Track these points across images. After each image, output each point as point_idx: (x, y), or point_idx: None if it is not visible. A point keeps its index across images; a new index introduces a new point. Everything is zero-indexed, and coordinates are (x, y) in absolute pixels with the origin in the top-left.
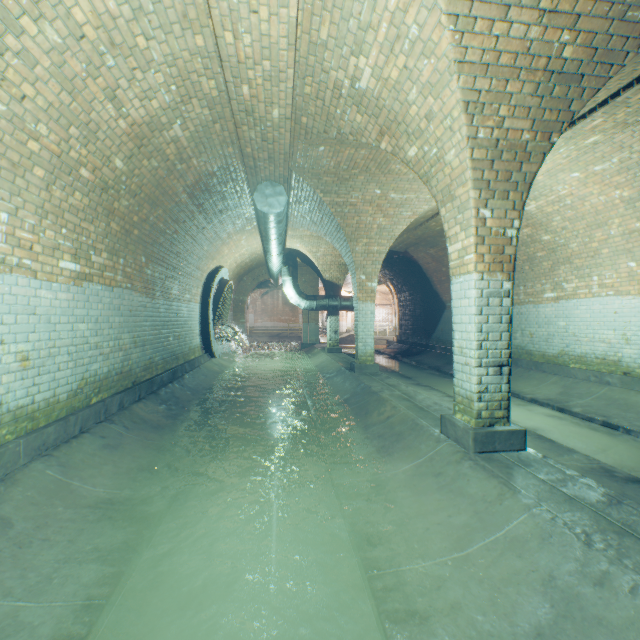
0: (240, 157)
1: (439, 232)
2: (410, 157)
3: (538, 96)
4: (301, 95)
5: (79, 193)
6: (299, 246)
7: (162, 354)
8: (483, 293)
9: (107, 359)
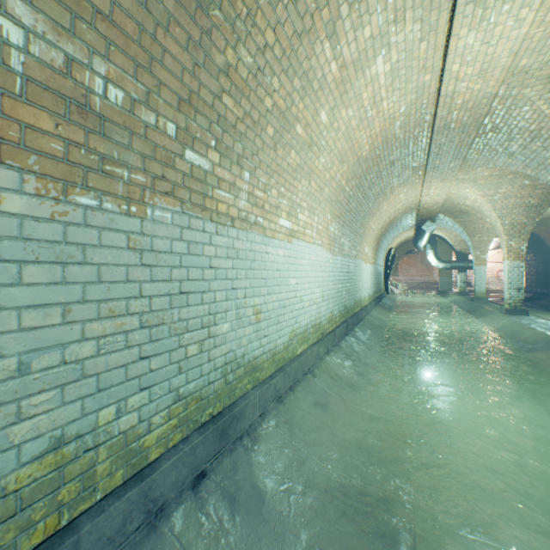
0: (415, 213)
1: (542, 219)
2: (487, 221)
3: (525, 211)
4: (444, 203)
5: (375, 241)
6: (437, 233)
7: (378, 288)
8: (511, 267)
9: (374, 287)
